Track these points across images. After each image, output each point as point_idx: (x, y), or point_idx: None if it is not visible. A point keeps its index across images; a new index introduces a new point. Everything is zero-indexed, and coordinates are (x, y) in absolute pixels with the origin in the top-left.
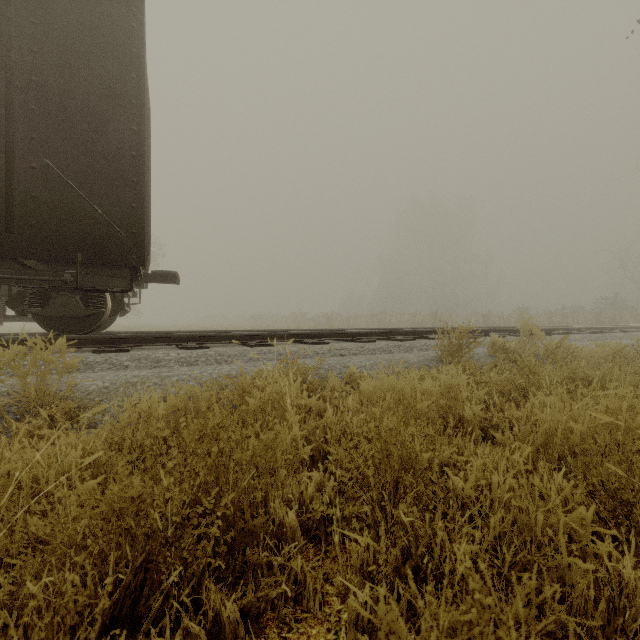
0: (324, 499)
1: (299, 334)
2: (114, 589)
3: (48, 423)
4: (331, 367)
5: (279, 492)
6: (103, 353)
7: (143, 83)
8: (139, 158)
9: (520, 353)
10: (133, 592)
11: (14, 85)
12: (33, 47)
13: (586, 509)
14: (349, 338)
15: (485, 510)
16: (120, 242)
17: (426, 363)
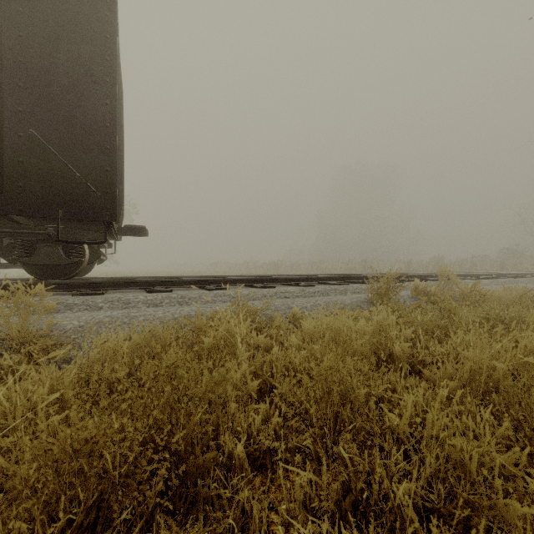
0: (270, 431)
1: (250, 279)
2: (67, 528)
3: (28, 358)
4: (277, 308)
5: (229, 424)
6: (81, 296)
7: (115, 64)
8: (112, 128)
9: (439, 296)
10: (87, 529)
11: (3, 65)
12: (20, 32)
13: (513, 445)
14: (292, 283)
15: (417, 442)
16: (95, 200)
17: (358, 304)
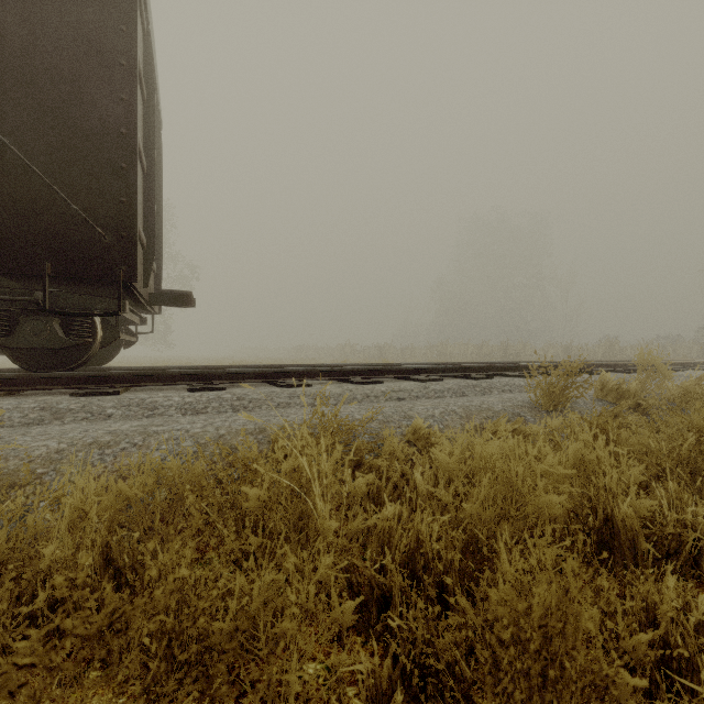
0: None
1: (344, 370)
2: None
3: None
4: (387, 418)
5: None
6: (84, 396)
7: (135, 37)
8: (130, 137)
9: (643, 397)
10: None
11: None
12: None
13: None
14: (408, 375)
15: None
16: (104, 249)
17: (516, 411)
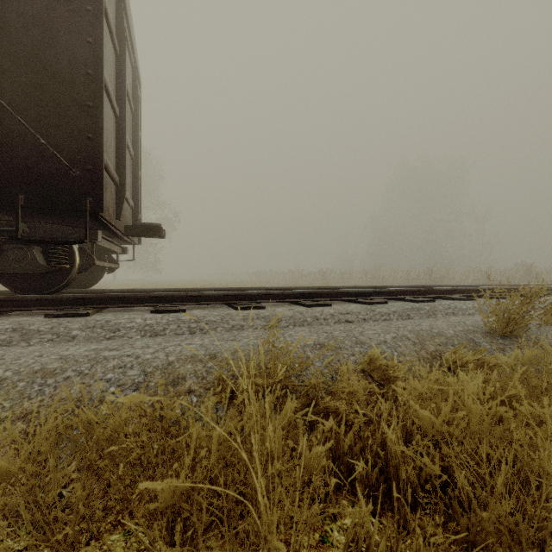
0: None
1: (295, 293)
2: None
3: None
4: (338, 343)
5: None
6: (57, 317)
7: None
8: (96, 77)
9: None
10: None
11: None
12: None
13: None
14: (353, 298)
15: None
16: (72, 181)
17: (469, 337)
